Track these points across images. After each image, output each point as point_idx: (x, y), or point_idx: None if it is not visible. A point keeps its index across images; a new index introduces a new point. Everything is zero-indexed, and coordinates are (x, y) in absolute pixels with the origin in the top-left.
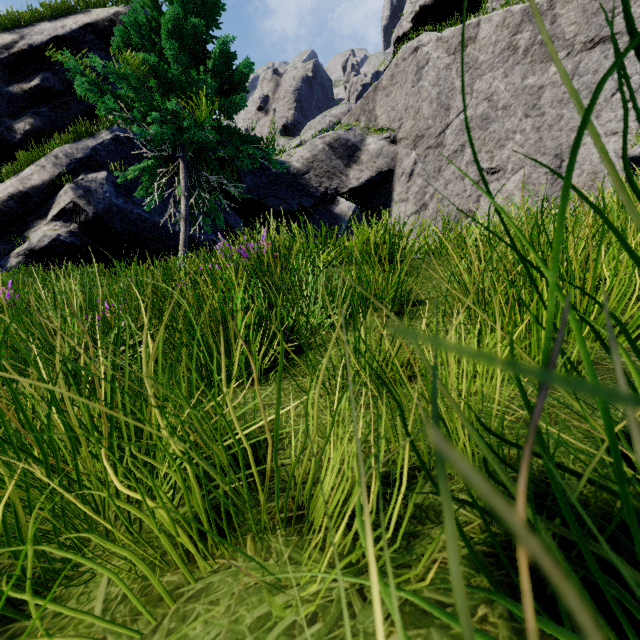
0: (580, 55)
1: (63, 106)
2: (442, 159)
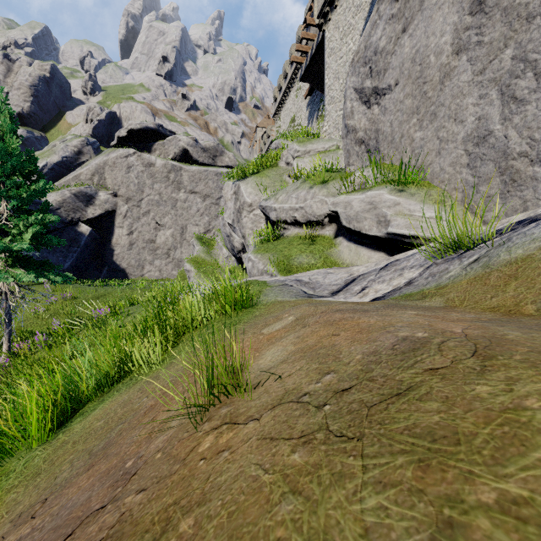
0: (188, 194)
1: None
2: (140, 213)
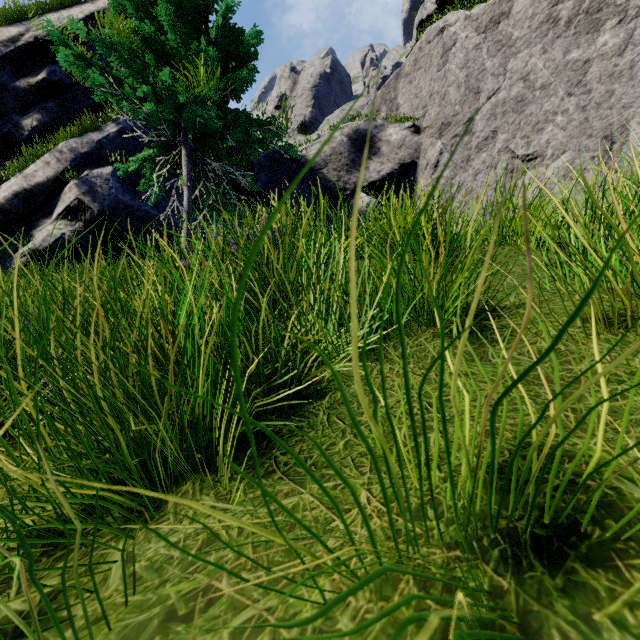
0: (635, 21)
1: (70, 100)
2: (471, 147)
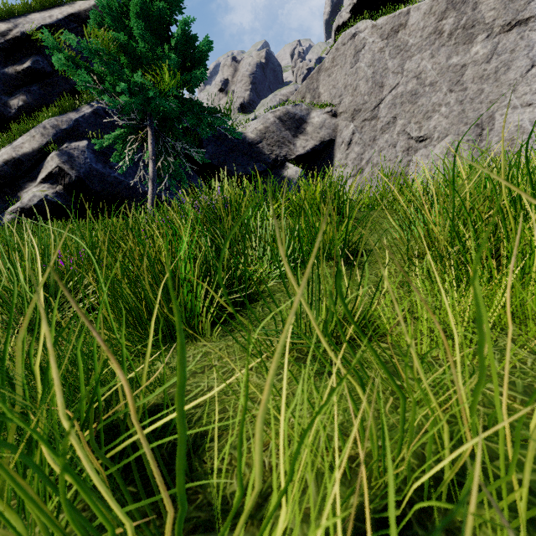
0: (498, 37)
1: (51, 85)
2: (376, 129)
